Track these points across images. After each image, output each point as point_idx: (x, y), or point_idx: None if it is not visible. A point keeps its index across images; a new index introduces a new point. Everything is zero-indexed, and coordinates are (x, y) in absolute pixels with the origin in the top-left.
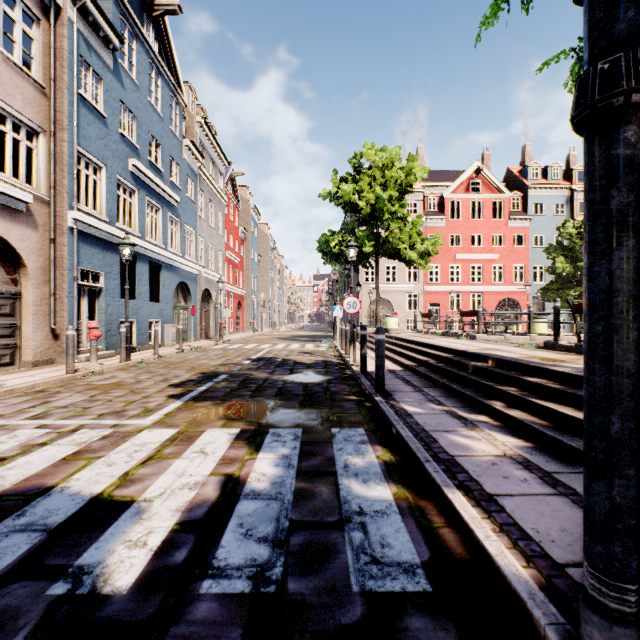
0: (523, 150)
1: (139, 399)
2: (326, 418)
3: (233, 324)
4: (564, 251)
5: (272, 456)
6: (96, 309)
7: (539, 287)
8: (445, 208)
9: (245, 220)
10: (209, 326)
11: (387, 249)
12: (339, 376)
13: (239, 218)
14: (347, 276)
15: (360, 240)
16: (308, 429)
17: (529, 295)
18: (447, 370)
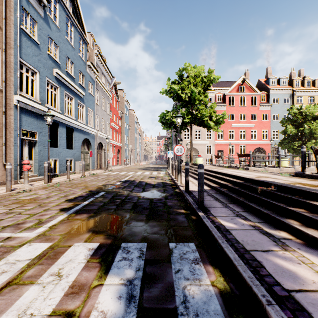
0: (266, 70)
1: (40, 212)
2: (165, 231)
3: (115, 161)
4: (291, 122)
5: (117, 281)
6: (33, 153)
7: (275, 141)
8: (226, 100)
9: (122, 107)
10: (102, 162)
11: (197, 120)
12: (172, 193)
13: (119, 106)
14: (175, 135)
15: (182, 115)
16: (151, 244)
17: (270, 146)
18: (242, 191)
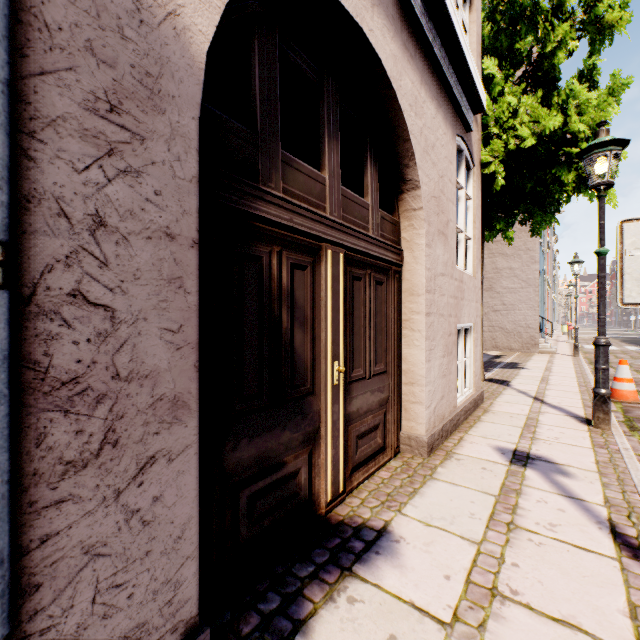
0: None
1: None
2: None
3: None
4: None
5: None
6: None
7: None
8: None
9: None
10: None
11: None
12: None
13: None
14: None
15: None
16: None
17: None
18: None
